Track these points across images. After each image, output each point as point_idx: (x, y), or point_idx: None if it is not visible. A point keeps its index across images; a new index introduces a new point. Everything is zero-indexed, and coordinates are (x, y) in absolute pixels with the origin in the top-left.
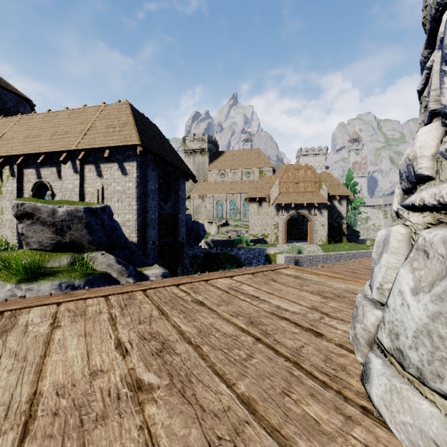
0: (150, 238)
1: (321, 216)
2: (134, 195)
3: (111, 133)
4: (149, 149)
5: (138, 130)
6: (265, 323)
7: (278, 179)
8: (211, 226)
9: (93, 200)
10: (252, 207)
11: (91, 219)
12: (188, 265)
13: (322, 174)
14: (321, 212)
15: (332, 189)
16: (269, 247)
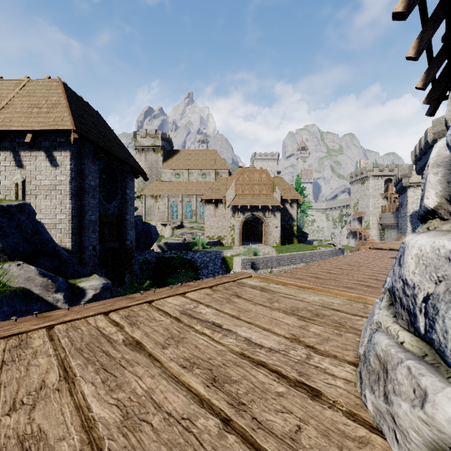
0: (89, 243)
1: (275, 218)
2: (67, 192)
3: (35, 113)
4: (88, 138)
5: (73, 114)
6: (235, 378)
7: (234, 181)
8: (165, 228)
9: (10, 196)
10: (208, 209)
11: (1, 220)
12: (137, 272)
13: (275, 178)
14: (275, 215)
15: (285, 193)
16: (225, 250)
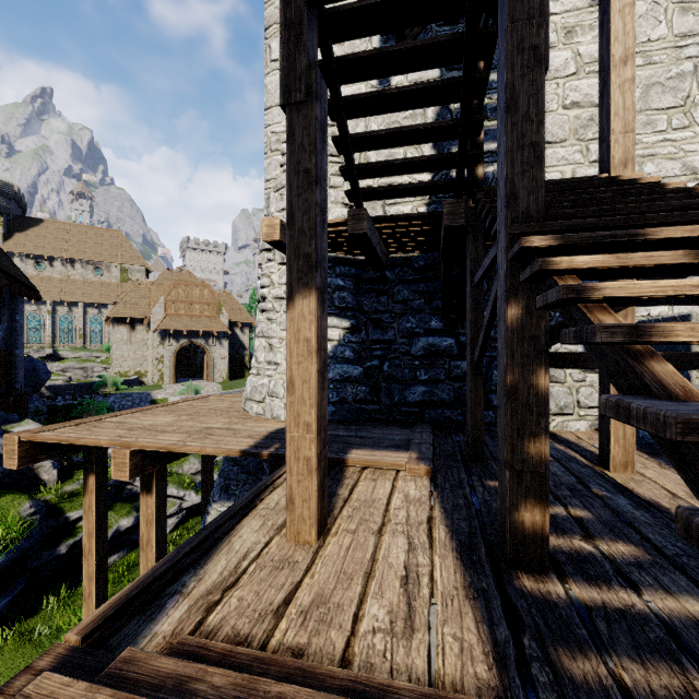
0: None
1: (221, 347)
2: None
3: None
4: None
5: None
6: (215, 409)
7: (164, 296)
8: None
9: None
10: (119, 332)
11: None
12: None
13: (222, 293)
14: (221, 342)
15: (234, 314)
16: (153, 390)
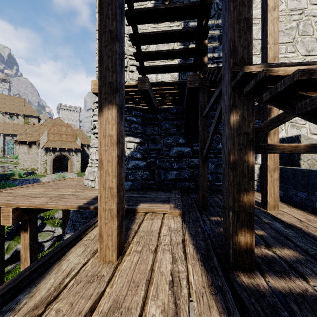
0: None
1: (77, 156)
2: None
3: None
4: None
5: None
6: (69, 185)
7: (47, 131)
8: None
9: None
10: (22, 148)
11: None
12: None
13: (77, 130)
14: (77, 154)
15: (84, 140)
16: (40, 177)
